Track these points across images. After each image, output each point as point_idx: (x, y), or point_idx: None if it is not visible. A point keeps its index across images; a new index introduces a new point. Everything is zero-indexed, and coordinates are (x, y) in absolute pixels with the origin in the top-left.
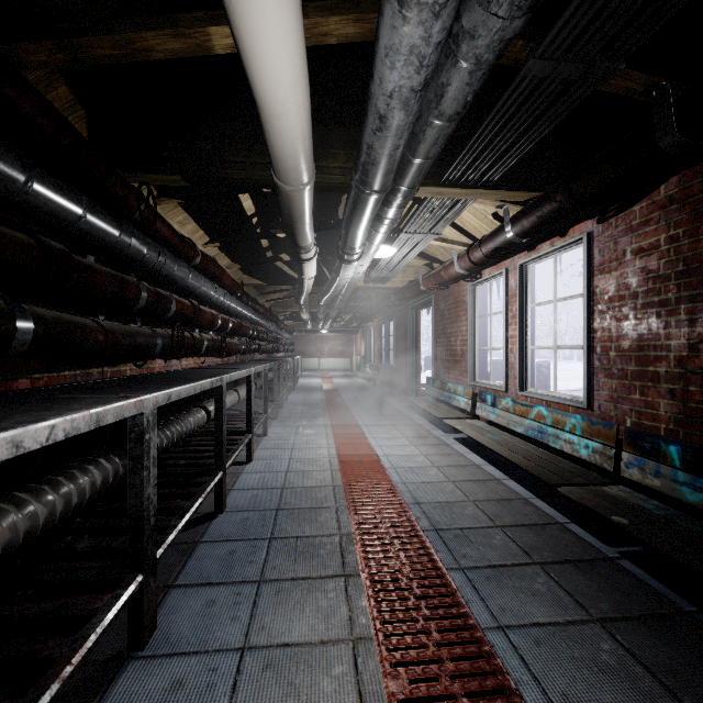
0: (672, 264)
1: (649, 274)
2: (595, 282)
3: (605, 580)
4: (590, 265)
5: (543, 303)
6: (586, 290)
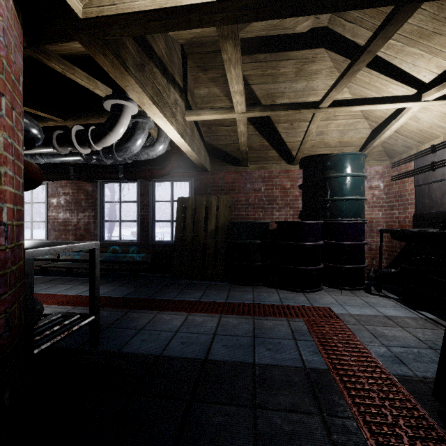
0: (73, 199)
1: (67, 201)
2: (50, 200)
3: (59, 280)
4: (48, 193)
5: (25, 203)
6: (46, 202)
